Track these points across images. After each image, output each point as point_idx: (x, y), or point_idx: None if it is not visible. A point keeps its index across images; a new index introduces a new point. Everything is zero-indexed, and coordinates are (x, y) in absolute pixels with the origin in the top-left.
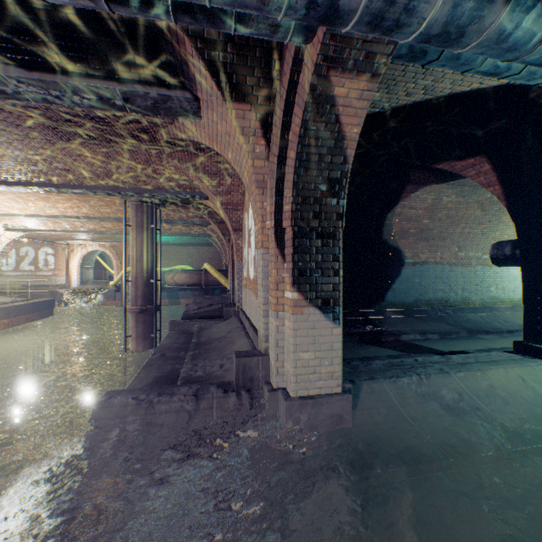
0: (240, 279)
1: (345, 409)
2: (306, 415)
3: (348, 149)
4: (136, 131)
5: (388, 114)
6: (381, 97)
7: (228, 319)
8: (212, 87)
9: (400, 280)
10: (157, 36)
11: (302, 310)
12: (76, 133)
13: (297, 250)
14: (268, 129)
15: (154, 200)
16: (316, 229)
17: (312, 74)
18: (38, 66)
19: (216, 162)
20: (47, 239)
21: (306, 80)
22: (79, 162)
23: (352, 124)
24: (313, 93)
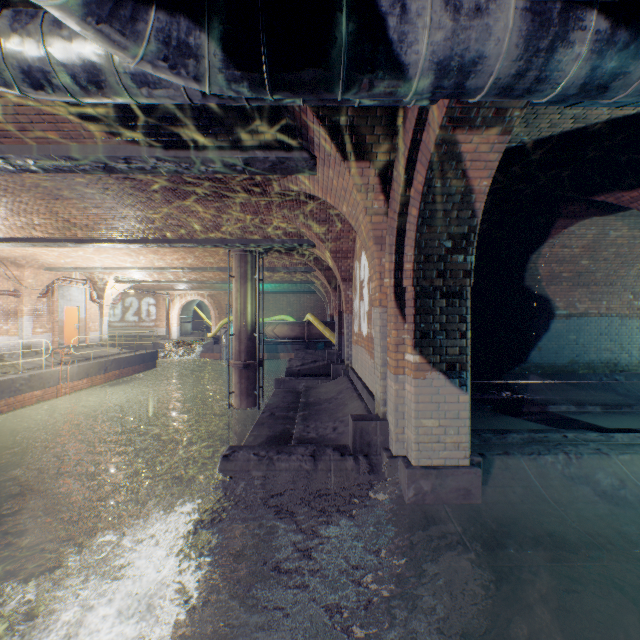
0: (349, 334)
1: (473, 483)
2: (429, 486)
3: (476, 202)
4: (248, 186)
5: (527, 147)
6: (518, 132)
7: (336, 378)
8: (331, 149)
9: (549, 337)
10: (280, 108)
11: (425, 374)
12: (192, 192)
13: (419, 311)
14: (387, 184)
15: (257, 249)
16: (440, 288)
17: (437, 135)
18: (174, 145)
19: (325, 208)
20: (150, 289)
21: (430, 140)
22: (191, 217)
23: (481, 177)
24: (438, 152)
